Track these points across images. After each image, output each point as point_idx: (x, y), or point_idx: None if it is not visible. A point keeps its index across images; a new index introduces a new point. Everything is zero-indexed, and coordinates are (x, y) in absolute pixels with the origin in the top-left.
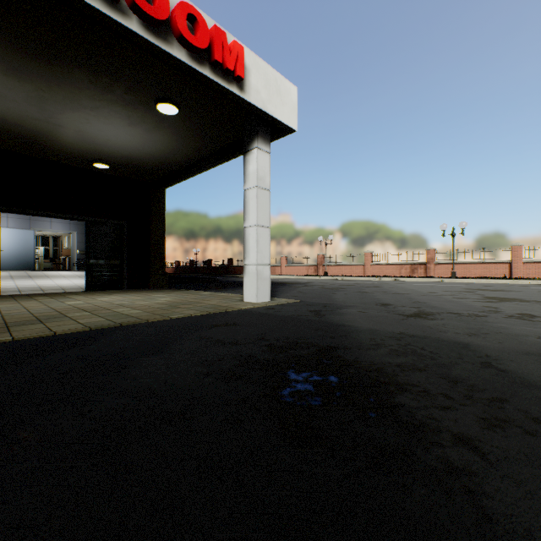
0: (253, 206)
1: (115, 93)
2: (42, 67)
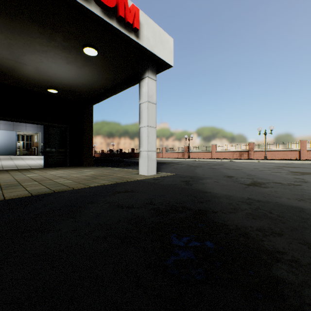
0: (145, 114)
1: (56, 41)
2: (7, 21)
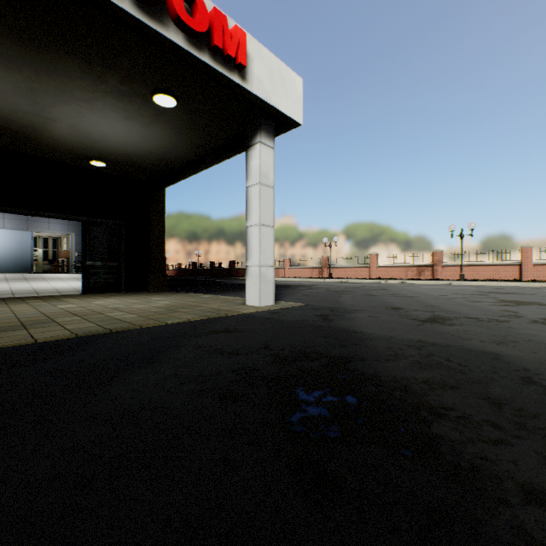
0: (255, 204)
1: (109, 83)
2: (30, 54)
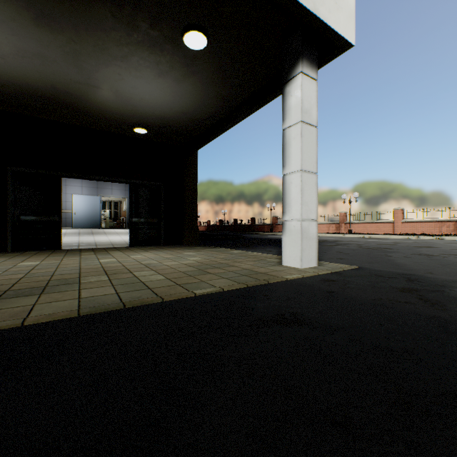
0: (295, 147)
1: (140, 29)
2: (65, 4)
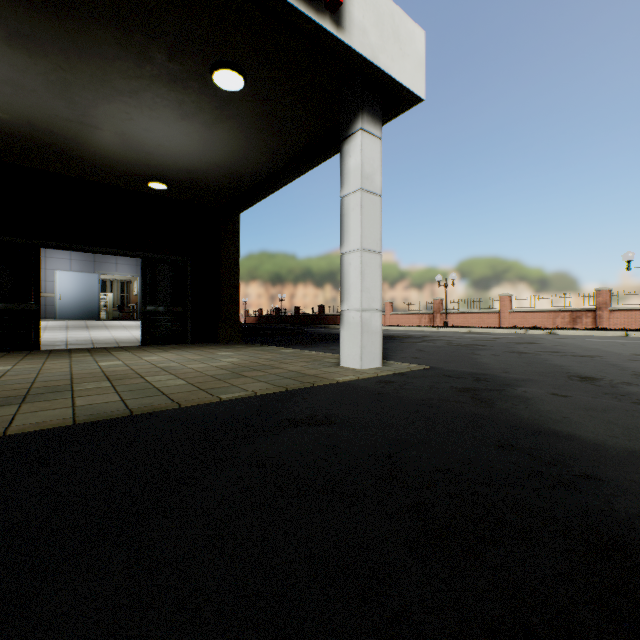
0: (355, 220)
1: (155, 61)
2: (51, 24)
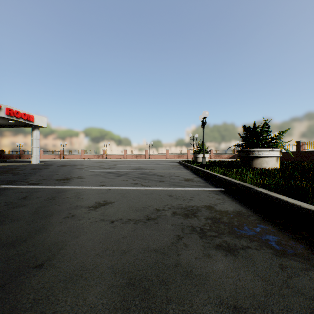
0: (35, 143)
1: None
2: None
